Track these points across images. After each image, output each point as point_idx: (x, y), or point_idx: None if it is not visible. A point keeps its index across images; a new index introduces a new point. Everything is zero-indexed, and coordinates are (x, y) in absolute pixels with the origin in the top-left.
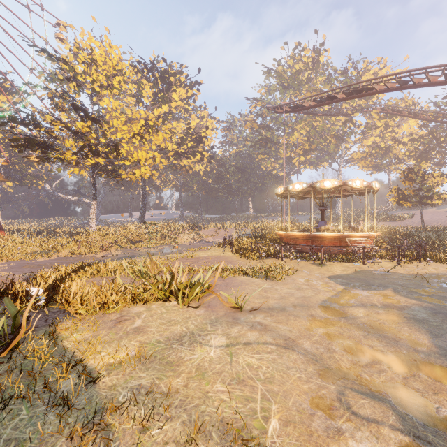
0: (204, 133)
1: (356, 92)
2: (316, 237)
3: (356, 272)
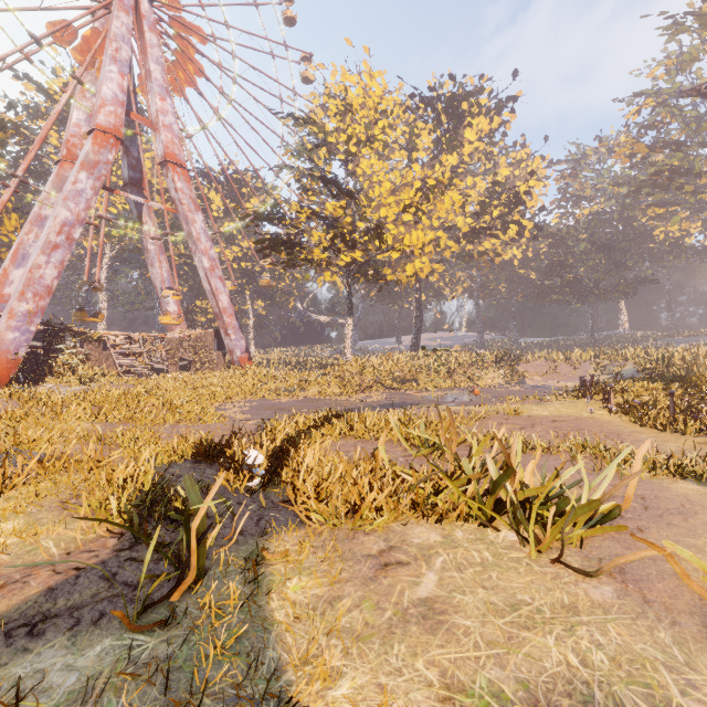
0: (524, 185)
1: None
2: None
3: None
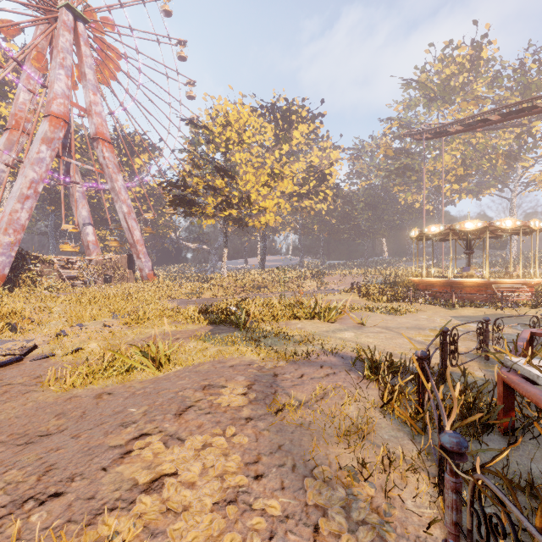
0: (328, 170)
1: (516, 112)
2: (455, 284)
3: (486, 315)
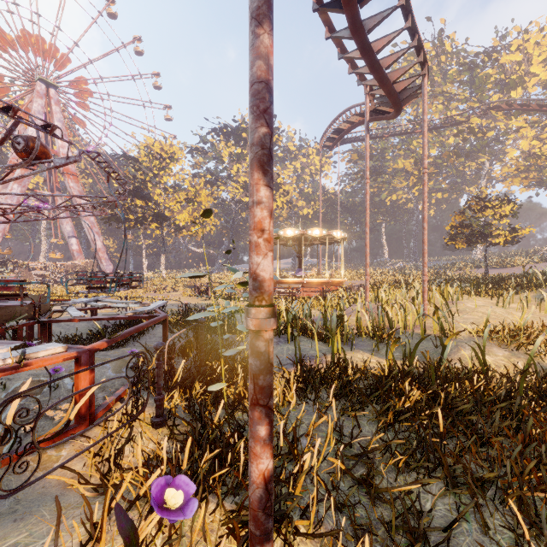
0: (279, 179)
1: (339, 131)
2: None
3: (199, 304)
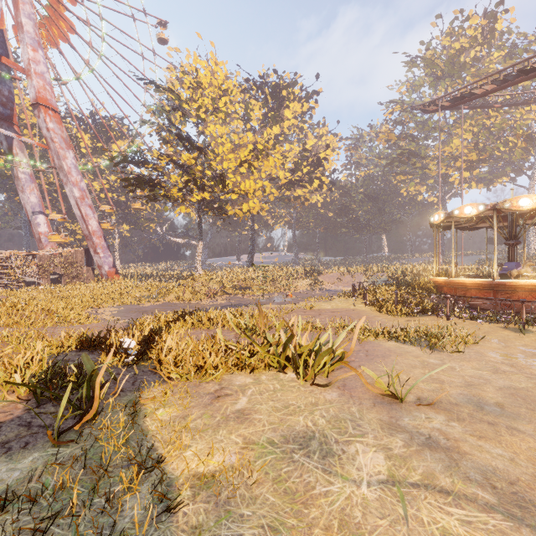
0: (323, 153)
1: None
2: (502, 287)
3: None
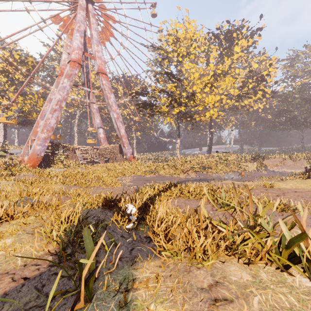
0: (266, 71)
1: None
2: None
3: None
